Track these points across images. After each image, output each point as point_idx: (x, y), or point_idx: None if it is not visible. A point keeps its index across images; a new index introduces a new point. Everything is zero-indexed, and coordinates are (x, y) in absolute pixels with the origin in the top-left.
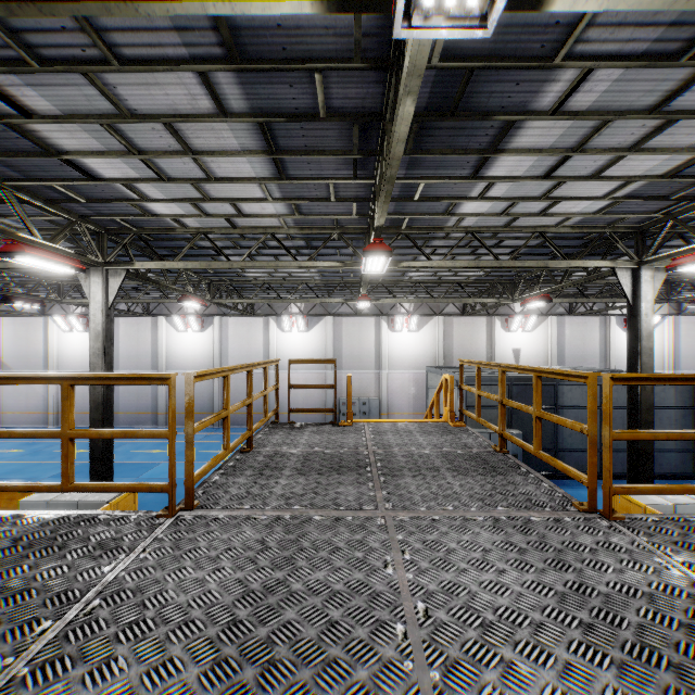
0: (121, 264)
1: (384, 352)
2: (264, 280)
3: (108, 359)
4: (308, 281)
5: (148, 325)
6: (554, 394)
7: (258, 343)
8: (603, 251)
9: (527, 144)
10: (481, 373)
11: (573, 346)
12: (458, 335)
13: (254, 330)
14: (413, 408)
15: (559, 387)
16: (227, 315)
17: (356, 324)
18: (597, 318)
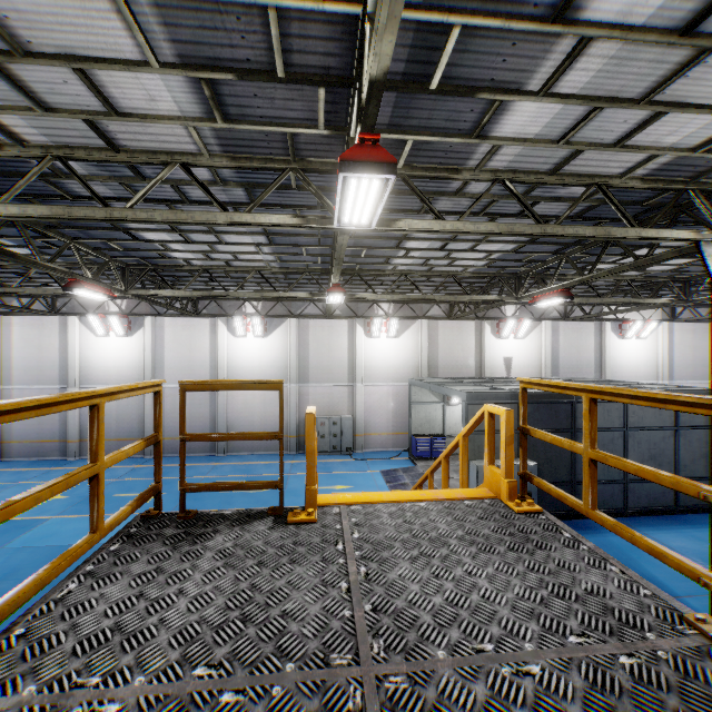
0: None
1: (359, 361)
2: (201, 266)
3: None
4: (262, 269)
5: (54, 326)
6: (571, 414)
7: (204, 351)
8: None
9: None
10: (480, 387)
11: (568, 355)
12: (444, 341)
13: (198, 334)
14: (392, 428)
15: (578, 404)
16: (163, 315)
17: (326, 327)
18: (592, 324)
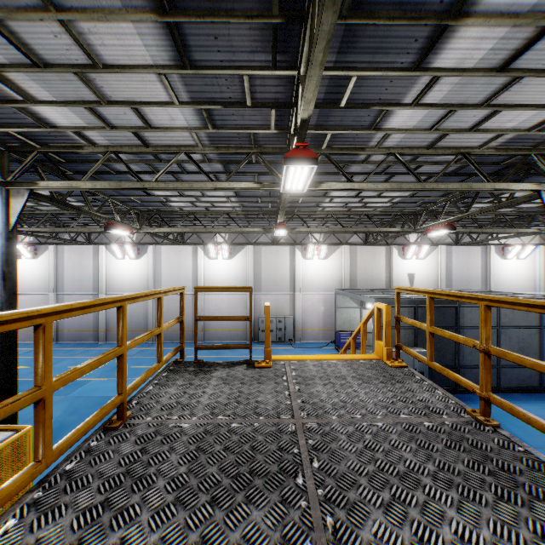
0: (24, 183)
1: (298, 276)
2: (189, 211)
3: (10, 285)
4: (230, 212)
5: (90, 252)
6: (455, 315)
7: (188, 269)
8: (510, 180)
9: (501, 4)
10: (386, 295)
11: (459, 272)
12: (361, 261)
13: (184, 257)
14: (322, 325)
15: (460, 308)
16: (160, 244)
17: (273, 252)
18: (479, 247)
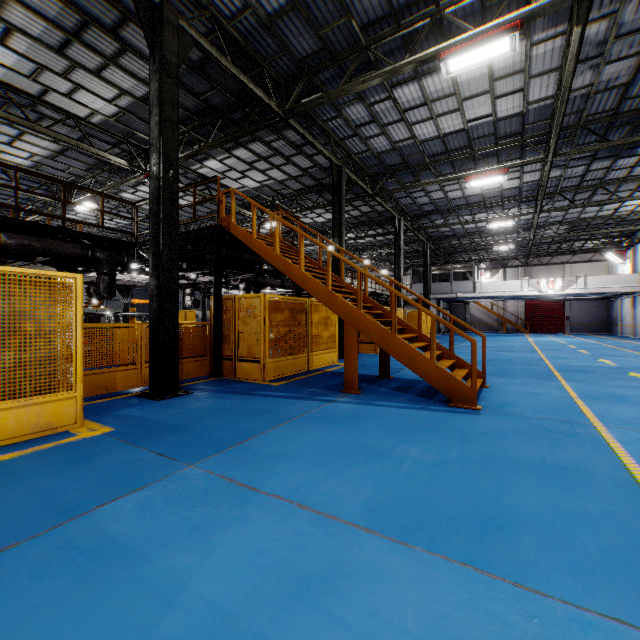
0: None
1: None
2: None
3: None
4: None
5: None
6: None
7: None
8: None
9: None
10: None
11: None
12: None
13: None
14: None
15: None
16: None
17: None
18: None
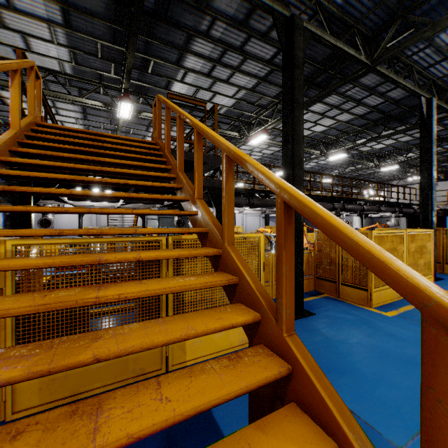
0: None
1: None
2: None
3: None
4: None
5: None
6: None
7: None
8: None
9: None
10: None
11: None
12: None
13: None
14: None
15: None
16: None
17: None
18: None
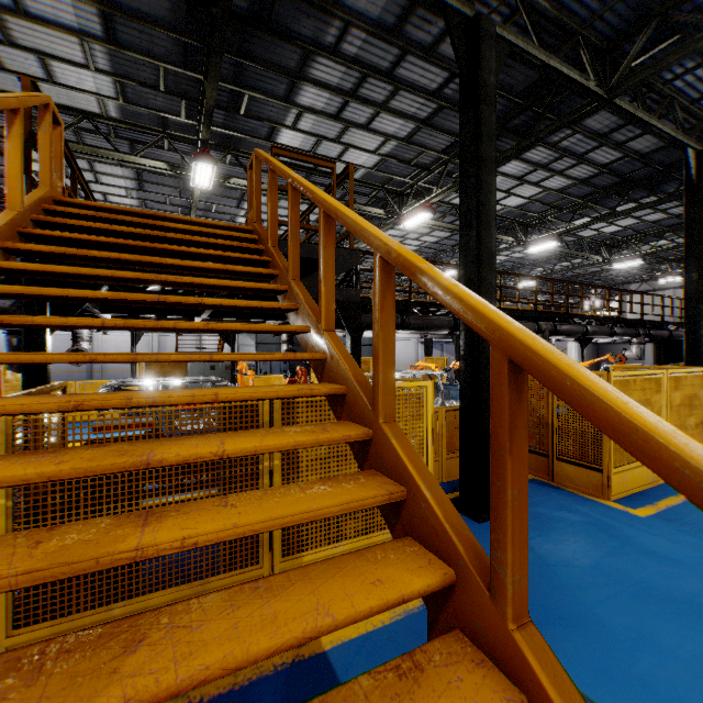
0: None
1: None
2: None
3: None
4: None
5: None
6: None
7: None
8: None
9: None
10: None
11: None
12: None
13: None
14: None
15: None
16: None
17: None
18: None
